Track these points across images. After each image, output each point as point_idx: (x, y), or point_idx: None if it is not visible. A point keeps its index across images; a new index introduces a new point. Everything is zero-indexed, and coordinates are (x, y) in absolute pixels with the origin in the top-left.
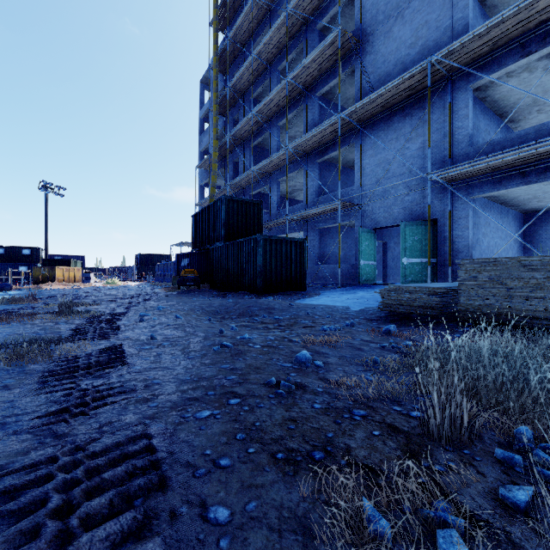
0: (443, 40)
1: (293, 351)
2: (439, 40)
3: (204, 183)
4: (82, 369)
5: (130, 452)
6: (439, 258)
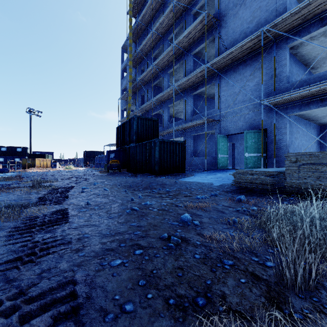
0: (270, 18)
1: (178, 213)
2: (268, 18)
3: (124, 108)
4: (38, 226)
5: (57, 297)
6: (268, 153)
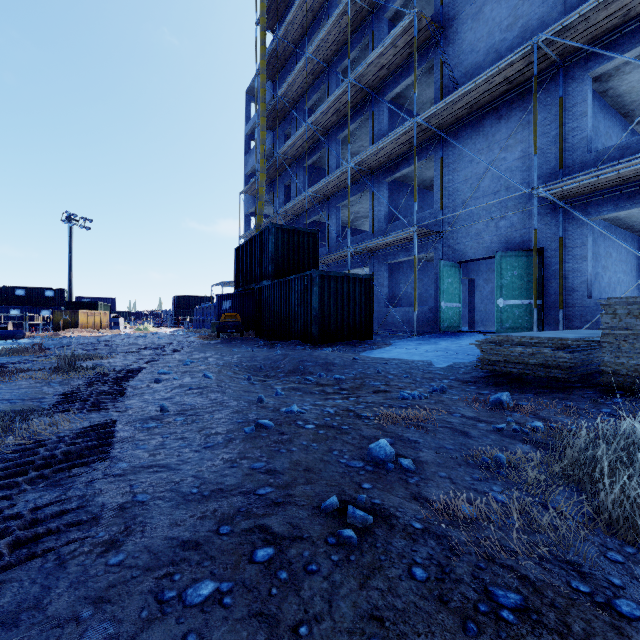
0: (551, 18)
1: (363, 435)
2: (546, 18)
3: (251, 212)
4: (37, 469)
5: None
6: (546, 298)
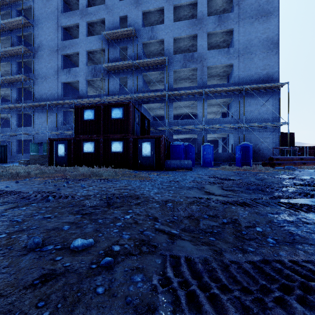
0: (56, 95)
1: None
2: (55, 94)
3: None
4: None
5: None
6: None
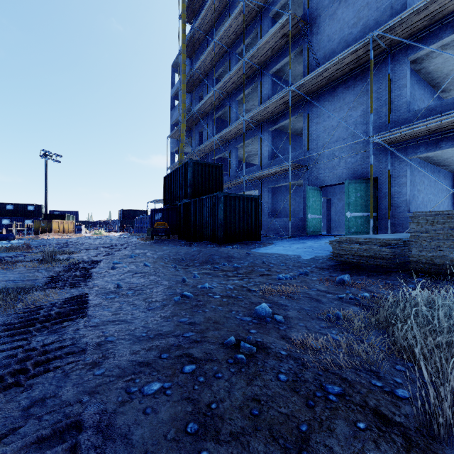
0: (382, 19)
1: (252, 302)
2: (379, 19)
3: (175, 150)
4: (40, 322)
5: None
6: (379, 212)
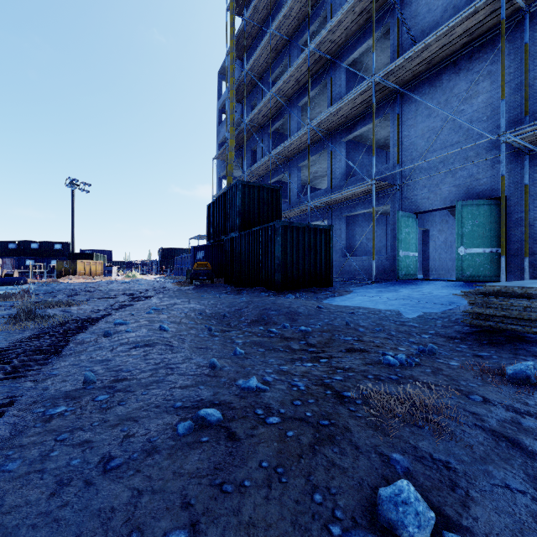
0: None
1: (355, 443)
2: None
3: (222, 175)
4: None
5: None
6: (509, 246)
